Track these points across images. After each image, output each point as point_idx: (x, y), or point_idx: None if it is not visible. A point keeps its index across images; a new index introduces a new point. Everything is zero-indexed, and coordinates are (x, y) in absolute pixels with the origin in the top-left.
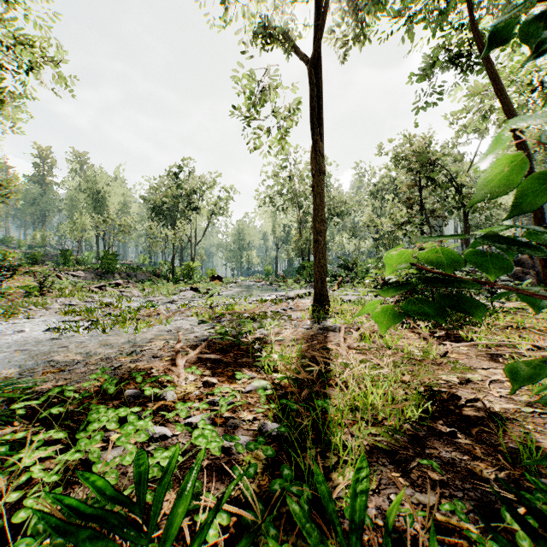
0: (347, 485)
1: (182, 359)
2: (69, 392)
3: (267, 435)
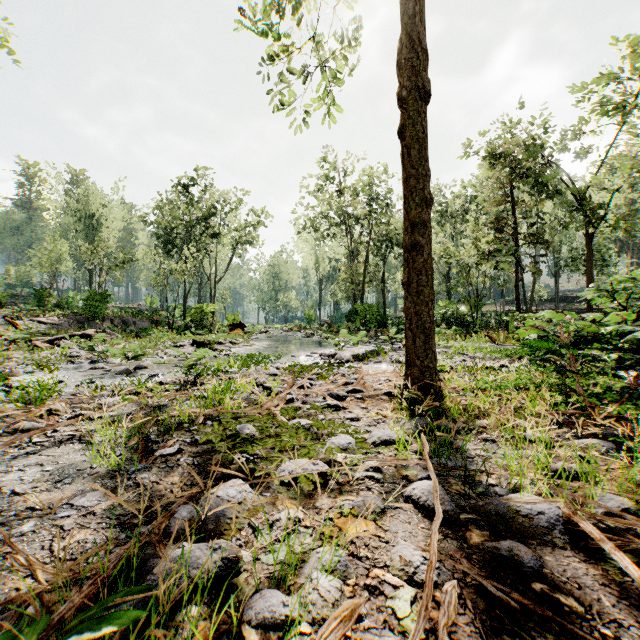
0: None
1: None
2: None
3: None
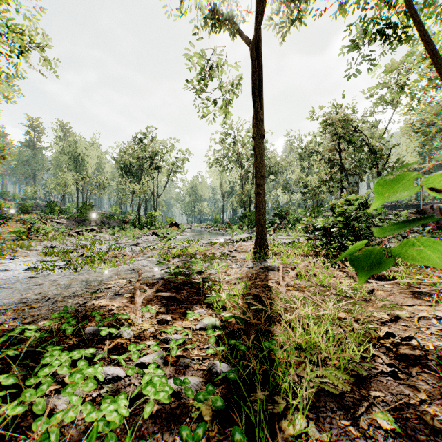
0: (298, 436)
1: (140, 297)
2: (30, 332)
3: (216, 376)
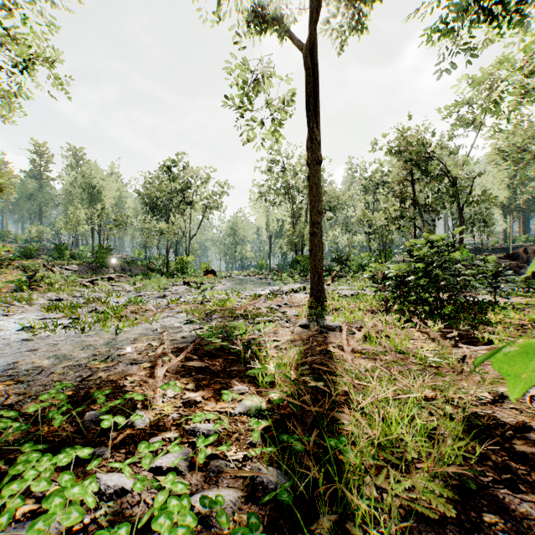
0: None
1: (162, 368)
2: (6, 422)
3: (261, 488)
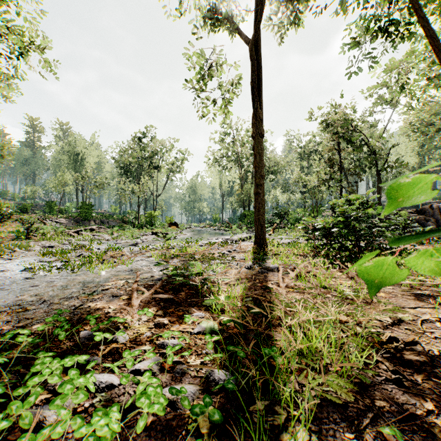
0: None
1: (137, 299)
2: (22, 337)
3: (214, 384)
